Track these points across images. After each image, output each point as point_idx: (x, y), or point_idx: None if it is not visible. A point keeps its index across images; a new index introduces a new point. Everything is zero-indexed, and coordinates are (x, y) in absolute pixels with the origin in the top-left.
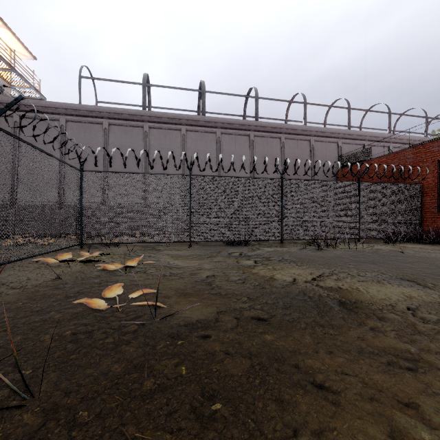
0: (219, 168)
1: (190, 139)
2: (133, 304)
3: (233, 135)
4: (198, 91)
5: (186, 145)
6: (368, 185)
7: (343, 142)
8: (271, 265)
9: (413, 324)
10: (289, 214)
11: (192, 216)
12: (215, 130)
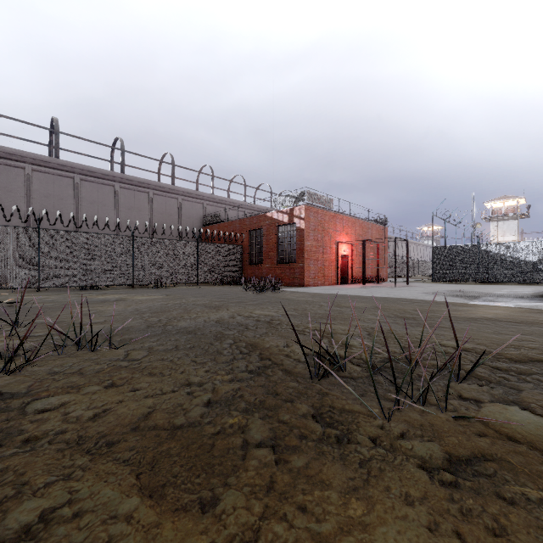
0: (78, 216)
1: (39, 181)
2: (5, 305)
3: (95, 183)
4: (49, 129)
5: (33, 186)
6: (204, 245)
7: (208, 204)
8: (103, 295)
9: (134, 300)
10: (140, 264)
11: (40, 265)
12: (72, 175)
